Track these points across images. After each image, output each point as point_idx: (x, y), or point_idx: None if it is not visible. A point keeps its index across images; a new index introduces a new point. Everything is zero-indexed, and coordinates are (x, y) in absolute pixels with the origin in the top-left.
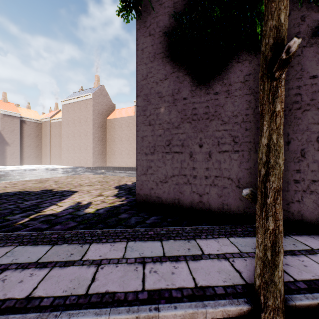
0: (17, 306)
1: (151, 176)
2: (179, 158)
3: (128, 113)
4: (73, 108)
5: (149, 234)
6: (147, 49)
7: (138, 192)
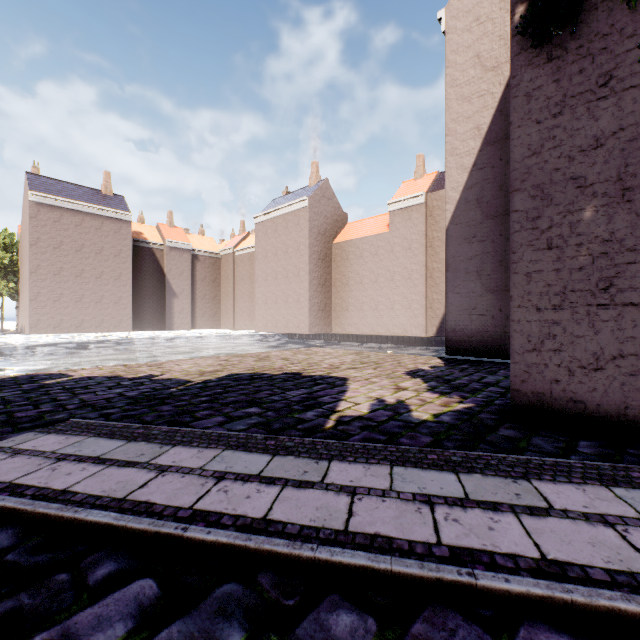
0: (547, 570)
1: (552, 355)
2: (639, 318)
3: (374, 228)
4: (275, 227)
5: (638, 477)
6: (541, 91)
7: (517, 387)
